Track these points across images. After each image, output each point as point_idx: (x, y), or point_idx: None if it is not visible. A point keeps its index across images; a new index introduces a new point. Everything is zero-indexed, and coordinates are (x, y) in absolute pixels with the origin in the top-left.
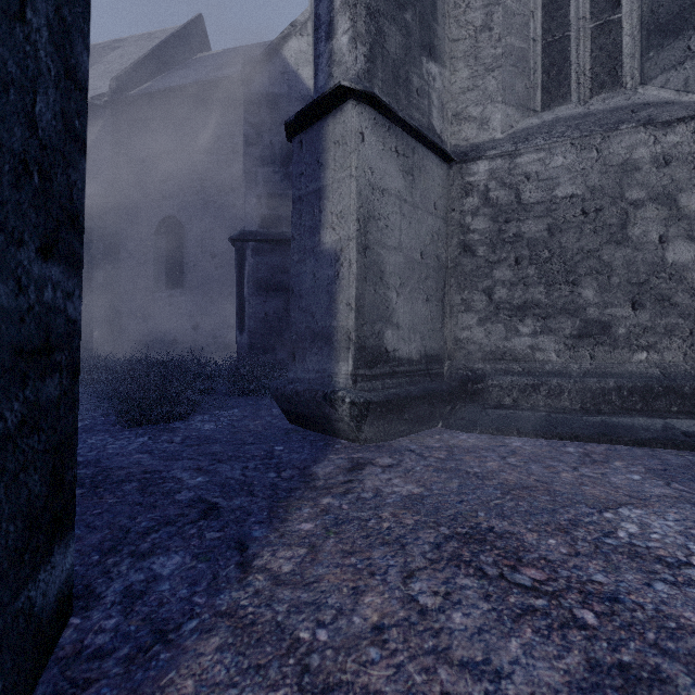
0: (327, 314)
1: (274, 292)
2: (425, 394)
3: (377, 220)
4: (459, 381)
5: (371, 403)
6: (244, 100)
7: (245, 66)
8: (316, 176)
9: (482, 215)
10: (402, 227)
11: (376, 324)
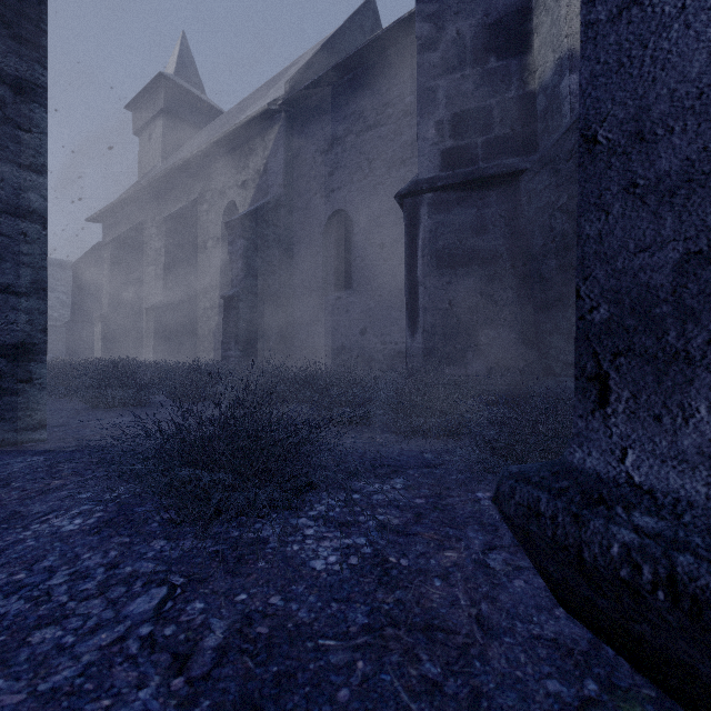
0: None
1: (462, 267)
2: None
3: None
4: None
5: None
6: None
7: None
8: None
9: None
10: None
11: None
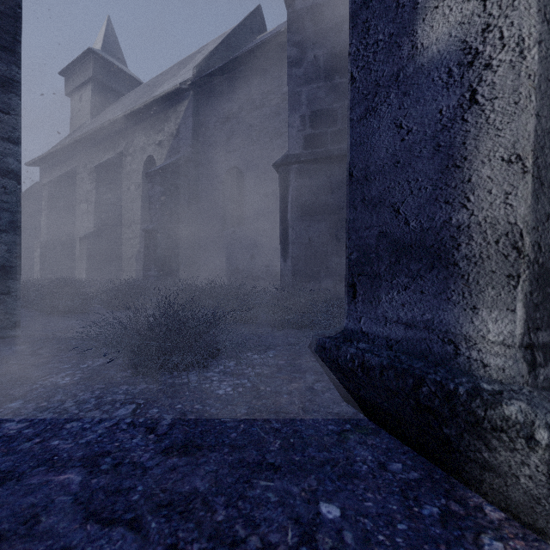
0: (435, 199)
1: (318, 215)
2: None
3: None
4: None
5: None
6: (288, 21)
7: None
8: None
9: None
10: None
11: None
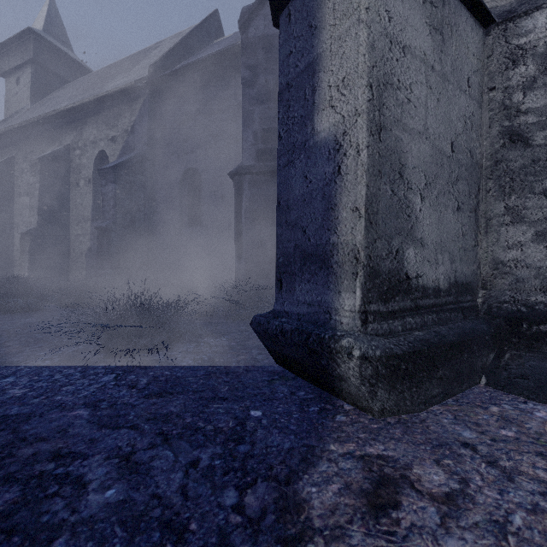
0: (323, 226)
1: (268, 221)
2: (463, 339)
3: (395, 90)
4: (507, 319)
5: (392, 357)
6: (242, 45)
7: (243, 14)
8: (308, 46)
9: (542, 87)
10: (428, 104)
11: (393, 238)
